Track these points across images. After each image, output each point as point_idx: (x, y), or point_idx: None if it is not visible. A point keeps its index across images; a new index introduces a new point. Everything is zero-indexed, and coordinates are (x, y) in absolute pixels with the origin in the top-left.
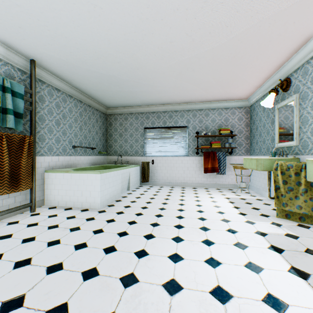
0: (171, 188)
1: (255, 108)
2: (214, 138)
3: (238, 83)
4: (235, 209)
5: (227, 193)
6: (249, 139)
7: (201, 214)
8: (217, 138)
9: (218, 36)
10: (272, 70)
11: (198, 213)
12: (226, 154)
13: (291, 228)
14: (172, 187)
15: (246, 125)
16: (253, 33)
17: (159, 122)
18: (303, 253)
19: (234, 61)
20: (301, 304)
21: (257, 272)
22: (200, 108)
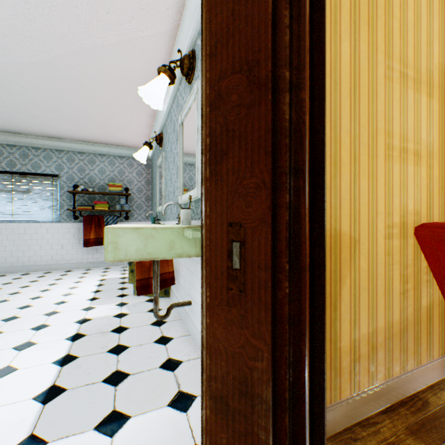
0: (22, 275)
1: (153, 163)
2: (105, 197)
3: (119, 125)
4: (93, 293)
5: (113, 272)
6: (151, 200)
7: (20, 312)
8: (108, 197)
9: (29, 47)
10: (149, 118)
11: (16, 311)
12: (122, 219)
13: (135, 305)
14: (26, 274)
15: (148, 182)
16: (83, 62)
17: (1, 162)
18: (107, 333)
19: (88, 93)
20: (11, 401)
21: (1, 377)
22: (81, 150)
